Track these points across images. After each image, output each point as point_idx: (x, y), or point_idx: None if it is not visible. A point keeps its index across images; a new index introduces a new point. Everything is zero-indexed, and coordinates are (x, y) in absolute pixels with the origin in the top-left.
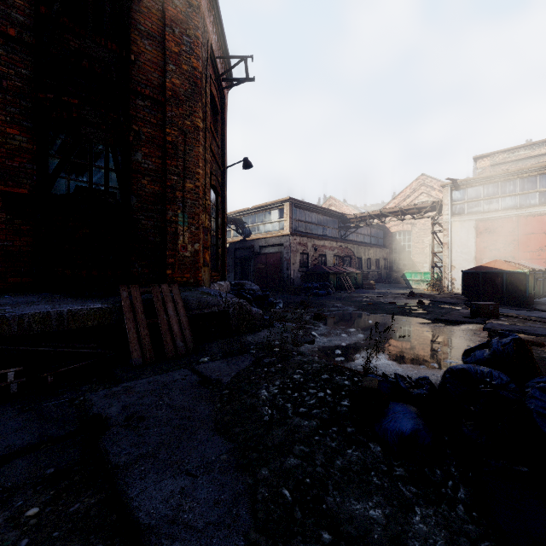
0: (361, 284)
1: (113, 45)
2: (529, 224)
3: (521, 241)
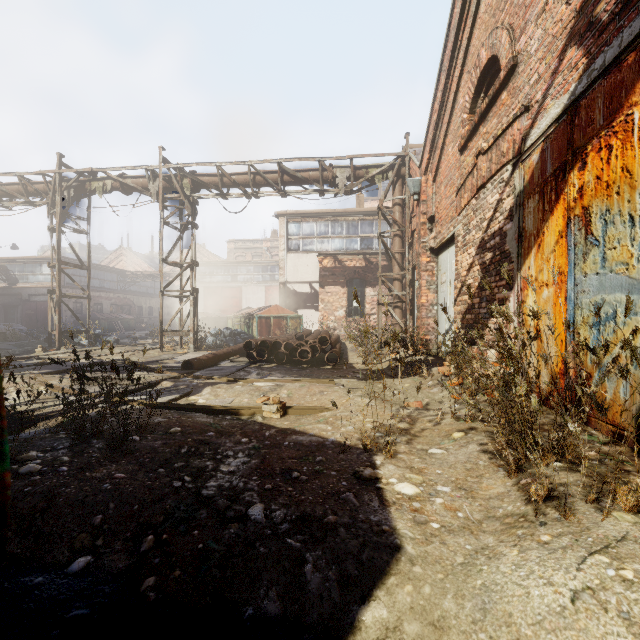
0: (135, 327)
1: None
2: (227, 292)
3: (224, 301)
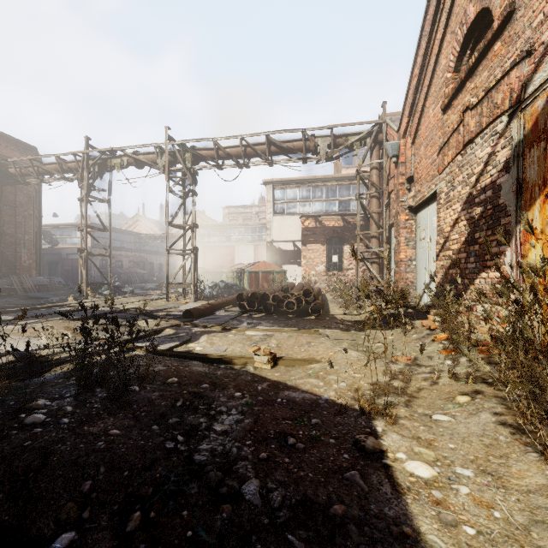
0: (148, 280)
1: None
2: (222, 250)
3: (219, 258)
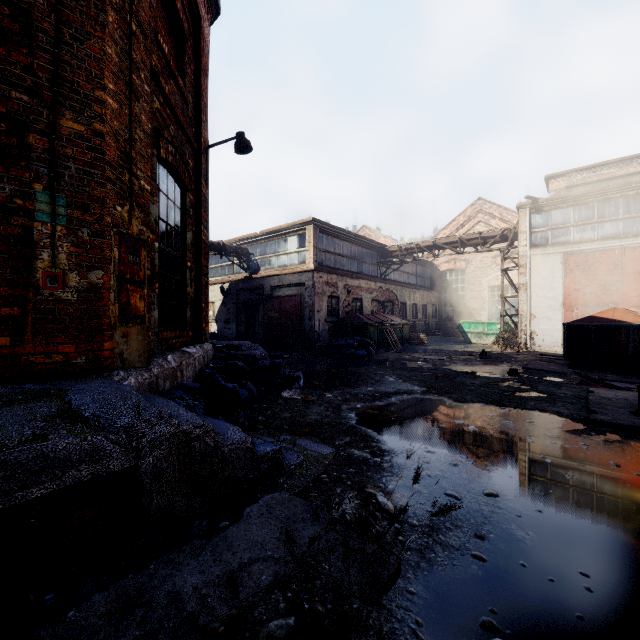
0: (408, 338)
1: None
2: (637, 259)
3: (627, 281)
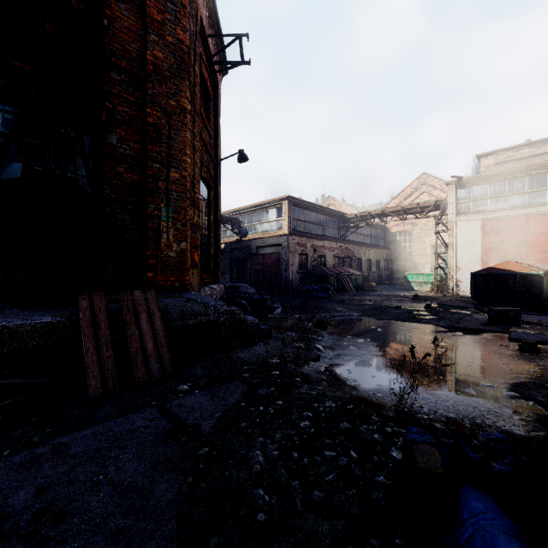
0: (362, 286)
1: (80, 5)
2: (538, 224)
3: (530, 241)
